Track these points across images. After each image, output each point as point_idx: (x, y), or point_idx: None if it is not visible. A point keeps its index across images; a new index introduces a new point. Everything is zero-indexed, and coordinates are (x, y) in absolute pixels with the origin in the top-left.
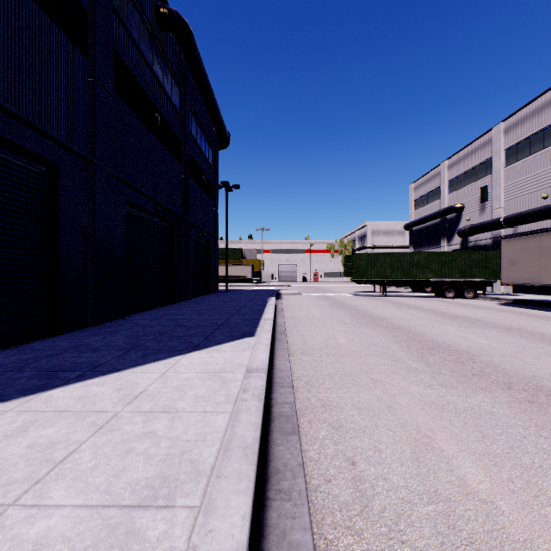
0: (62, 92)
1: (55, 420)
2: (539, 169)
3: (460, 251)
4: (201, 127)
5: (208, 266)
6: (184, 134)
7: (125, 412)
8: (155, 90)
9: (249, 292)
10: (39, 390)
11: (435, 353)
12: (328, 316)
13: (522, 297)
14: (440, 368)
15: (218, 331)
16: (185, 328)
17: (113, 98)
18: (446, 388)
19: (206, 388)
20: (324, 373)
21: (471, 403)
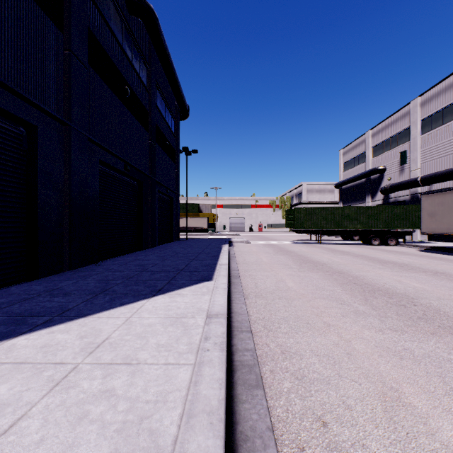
0: (40, 61)
1: (11, 374)
2: (451, 136)
3: (384, 206)
4: (164, 101)
5: (171, 218)
6: (150, 106)
7: (85, 365)
8: (125, 66)
9: (205, 240)
10: (3, 337)
11: (376, 296)
12: (274, 261)
13: (437, 244)
14: (386, 312)
15: (179, 275)
16: (150, 272)
17: (87, 70)
18: (397, 333)
19: (168, 335)
20: (278, 316)
21: (426, 349)
